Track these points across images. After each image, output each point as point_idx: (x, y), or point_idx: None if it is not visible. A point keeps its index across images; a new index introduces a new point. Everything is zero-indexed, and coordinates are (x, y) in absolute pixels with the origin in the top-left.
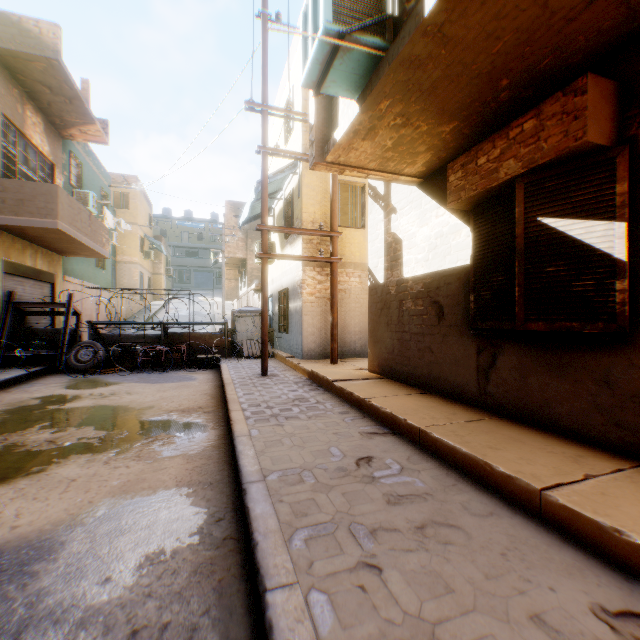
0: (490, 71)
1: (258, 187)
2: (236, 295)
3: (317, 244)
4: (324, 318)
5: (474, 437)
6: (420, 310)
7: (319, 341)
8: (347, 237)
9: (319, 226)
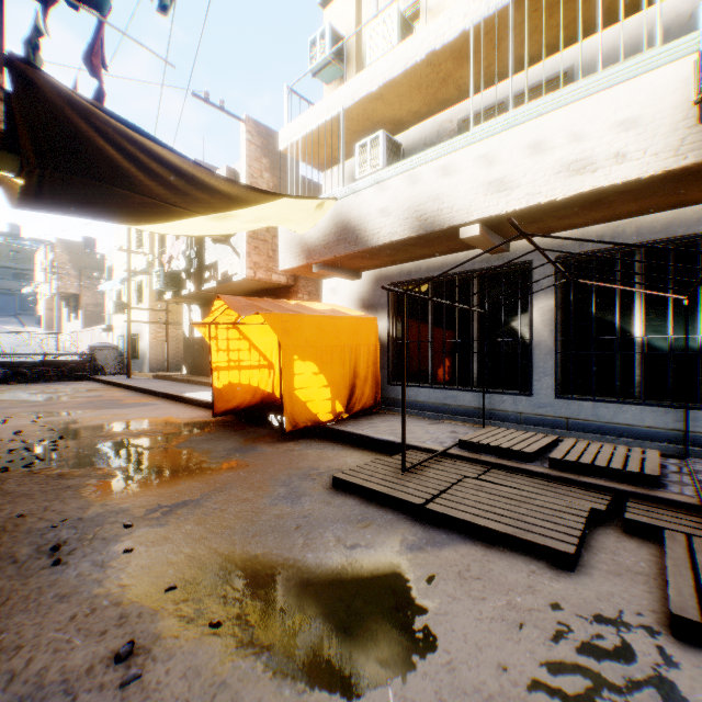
0: (202, 298)
1: (123, 282)
2: (61, 326)
3: (158, 313)
4: (162, 351)
5: (200, 379)
6: (199, 349)
7: (159, 363)
8: (176, 309)
9: (159, 306)
